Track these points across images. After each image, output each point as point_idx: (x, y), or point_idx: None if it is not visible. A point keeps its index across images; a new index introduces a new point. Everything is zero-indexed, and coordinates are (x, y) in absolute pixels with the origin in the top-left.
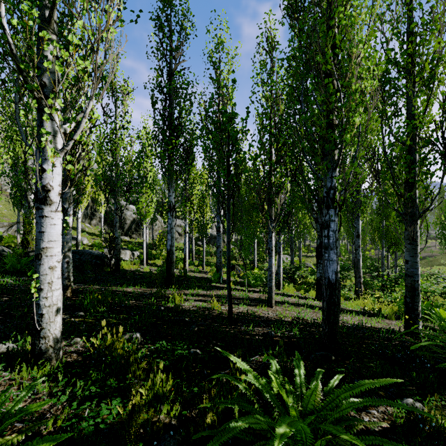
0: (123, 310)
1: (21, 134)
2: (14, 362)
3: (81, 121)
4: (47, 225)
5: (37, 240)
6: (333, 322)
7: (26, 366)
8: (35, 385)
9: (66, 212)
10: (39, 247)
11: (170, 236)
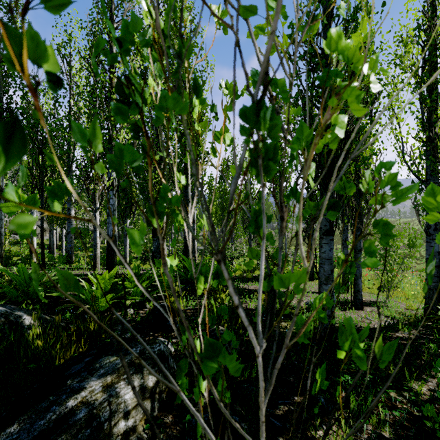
0: None
1: None
2: None
3: None
4: None
5: None
6: (110, 261)
7: None
8: None
9: None
10: None
11: None
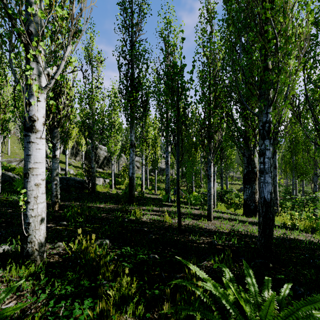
0: (96, 221)
1: (13, 75)
2: (8, 261)
3: (61, 63)
4: (33, 149)
5: (25, 162)
6: (268, 234)
7: (17, 265)
8: (14, 287)
9: (54, 146)
10: (26, 167)
11: (131, 166)
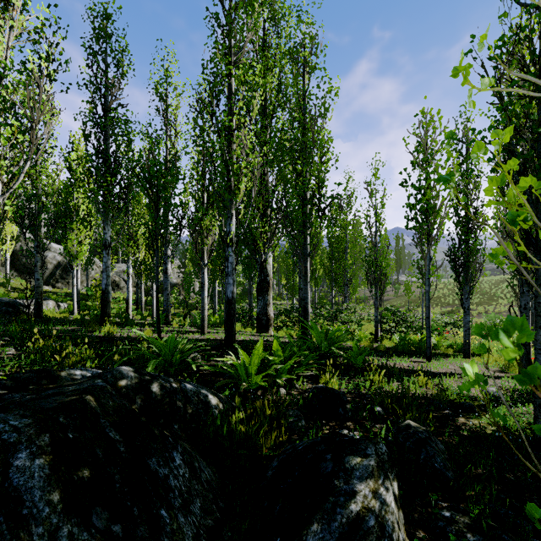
0: None
1: None
2: None
3: (20, 176)
4: None
5: None
6: (230, 327)
7: None
8: None
9: None
10: None
11: (105, 275)
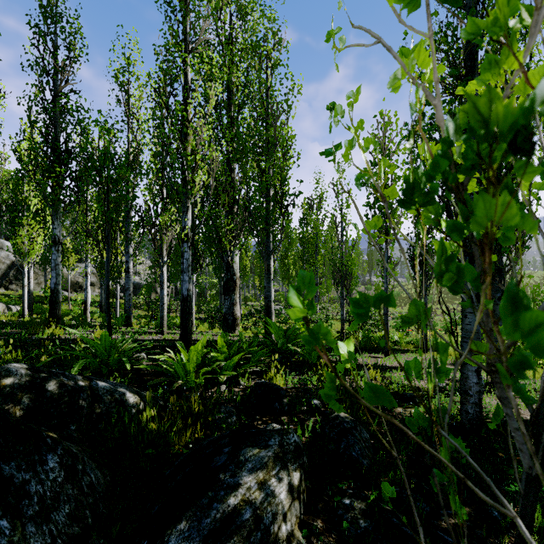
0: None
1: None
2: None
3: None
4: None
5: None
6: (185, 326)
7: None
8: None
9: None
10: None
11: (55, 273)
